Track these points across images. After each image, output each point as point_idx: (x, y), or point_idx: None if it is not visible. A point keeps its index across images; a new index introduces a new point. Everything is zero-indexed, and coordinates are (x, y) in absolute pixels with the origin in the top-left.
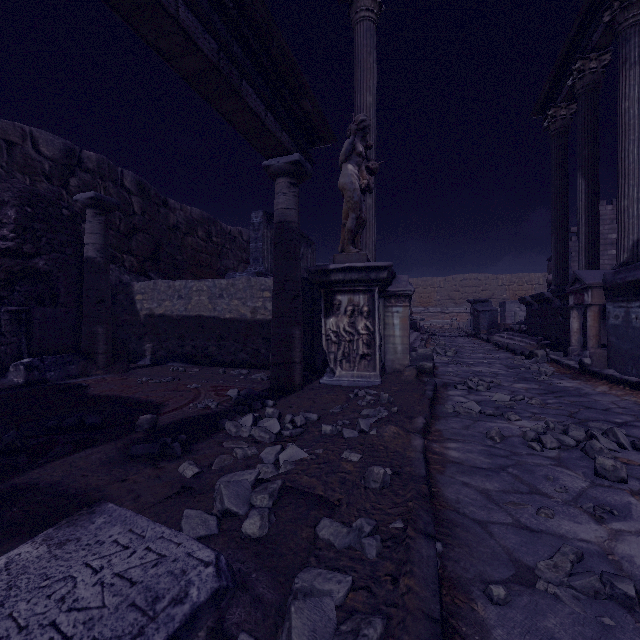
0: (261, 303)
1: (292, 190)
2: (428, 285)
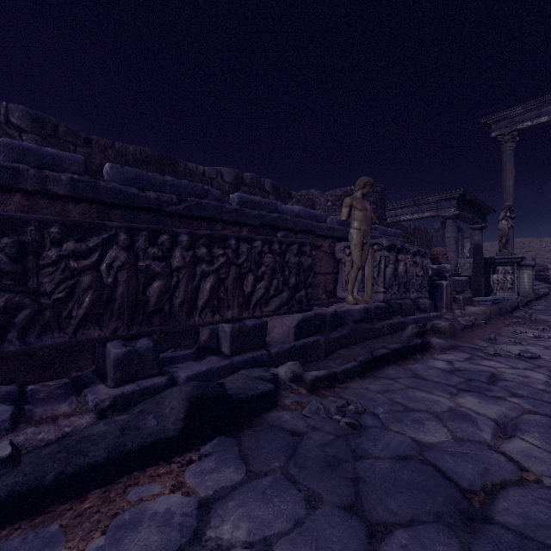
0: None
1: (480, 234)
2: None
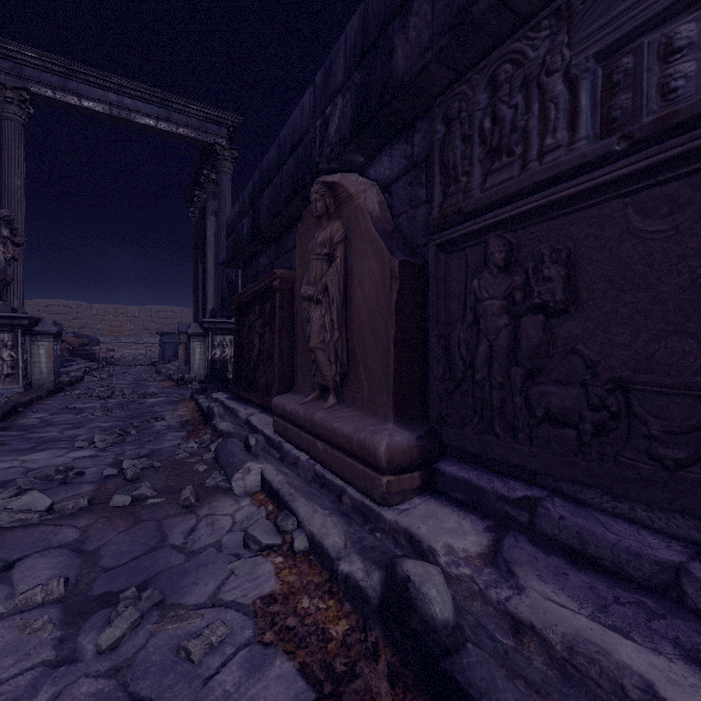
0: None
1: None
2: (121, 313)
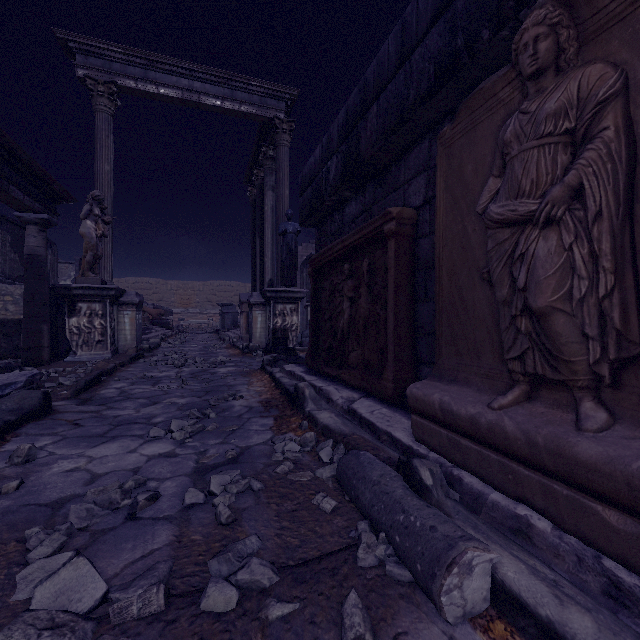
0: (2, 305)
1: (41, 234)
2: (189, 288)
